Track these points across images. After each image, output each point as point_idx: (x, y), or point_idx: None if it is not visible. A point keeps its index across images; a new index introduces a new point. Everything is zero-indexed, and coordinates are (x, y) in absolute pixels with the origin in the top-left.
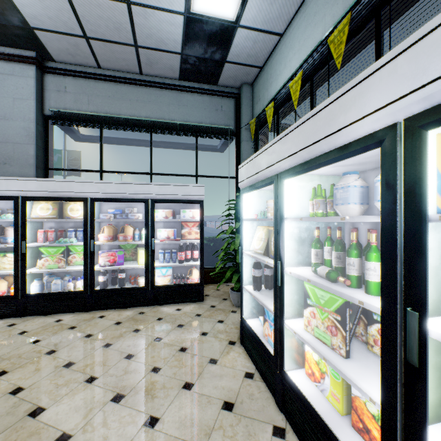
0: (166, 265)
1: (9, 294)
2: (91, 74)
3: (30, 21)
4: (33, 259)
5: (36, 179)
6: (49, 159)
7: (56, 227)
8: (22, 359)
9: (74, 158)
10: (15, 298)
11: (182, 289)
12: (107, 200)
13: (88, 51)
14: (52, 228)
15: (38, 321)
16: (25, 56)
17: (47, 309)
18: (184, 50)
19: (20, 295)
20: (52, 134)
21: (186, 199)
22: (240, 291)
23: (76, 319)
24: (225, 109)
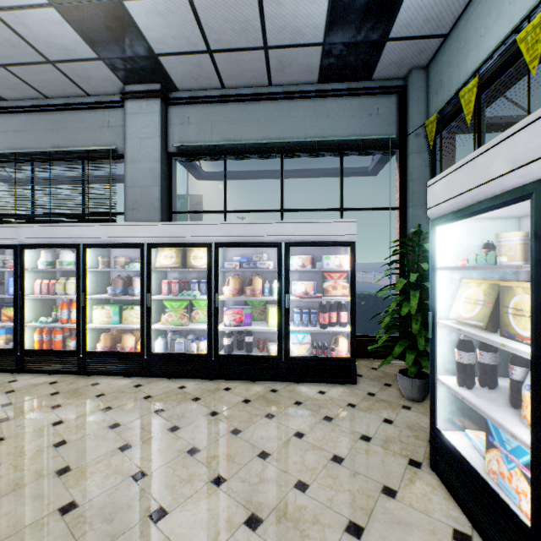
0: (303, 330)
1: (136, 350)
2: (215, 97)
3: (155, 47)
4: (157, 313)
5: (160, 223)
6: (172, 202)
7: (180, 277)
8: (145, 432)
9: (196, 203)
10: (141, 355)
11: (326, 363)
12: (232, 244)
13: (211, 69)
14: (176, 279)
15: (162, 385)
16: (150, 90)
17: (171, 372)
18: (327, 38)
19: (145, 353)
20: (175, 174)
21: (330, 241)
22: (430, 383)
23: (200, 388)
24: (383, 111)
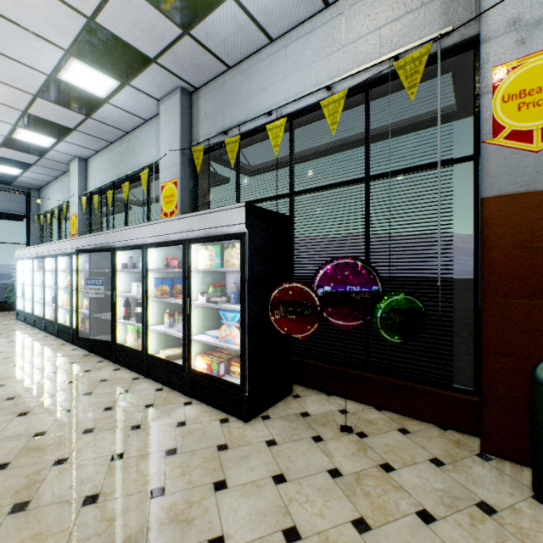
0: None
1: None
2: None
3: None
4: None
5: None
6: None
7: None
8: None
9: None
10: None
11: None
12: None
13: None
14: None
15: None
16: None
17: None
18: None
19: None
20: None
21: None
22: (17, 299)
23: None
24: (18, 201)
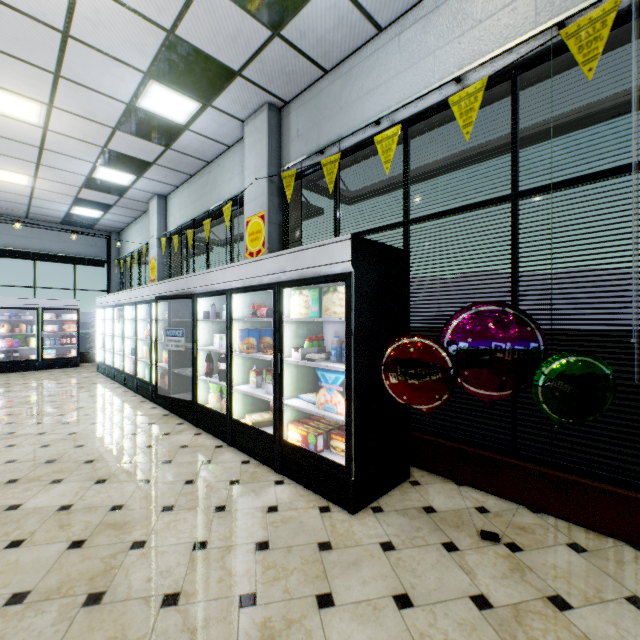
0: (52, 346)
1: None
2: None
3: None
4: None
5: None
6: None
7: None
8: None
9: None
10: None
11: (65, 360)
12: (8, 308)
13: None
14: None
15: None
16: None
17: None
18: (66, 218)
19: None
20: None
21: (67, 308)
22: (98, 349)
23: None
24: (99, 245)
